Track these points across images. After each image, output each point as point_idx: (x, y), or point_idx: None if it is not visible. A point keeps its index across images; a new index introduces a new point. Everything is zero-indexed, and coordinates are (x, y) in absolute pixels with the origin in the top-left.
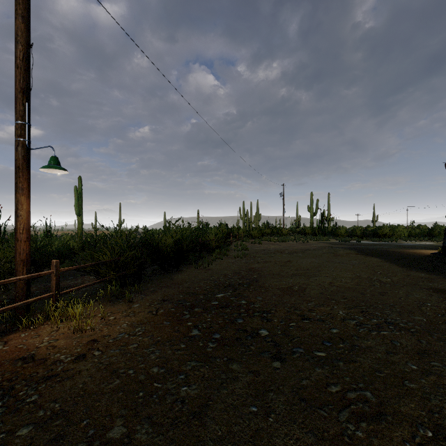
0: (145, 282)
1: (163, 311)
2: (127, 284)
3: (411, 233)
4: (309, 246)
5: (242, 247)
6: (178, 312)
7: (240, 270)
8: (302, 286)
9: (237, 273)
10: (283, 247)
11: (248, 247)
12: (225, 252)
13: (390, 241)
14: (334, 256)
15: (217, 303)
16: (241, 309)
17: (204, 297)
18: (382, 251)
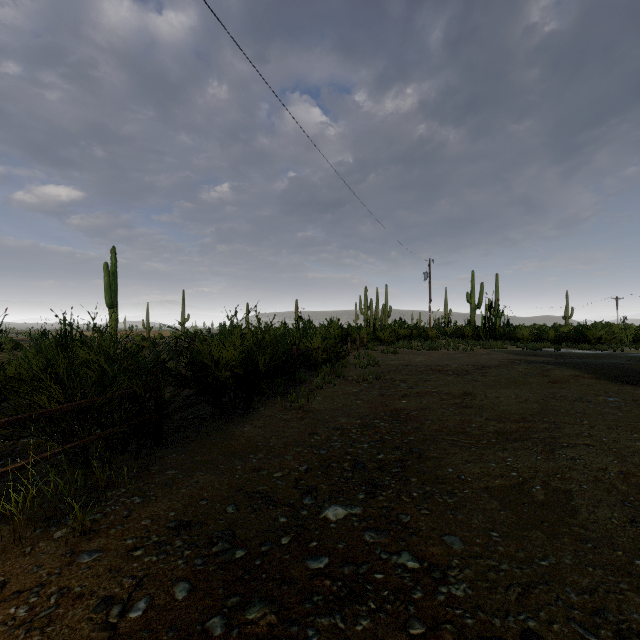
0: (169, 446)
1: (144, 607)
2: (127, 452)
3: (639, 336)
4: (482, 358)
5: (369, 361)
6: (191, 621)
7: (372, 415)
8: (551, 485)
9: (370, 426)
10: (439, 361)
11: (377, 359)
12: (339, 371)
13: (608, 349)
14: (553, 384)
15: (324, 563)
16: (409, 613)
17: (289, 521)
18: (636, 371)
